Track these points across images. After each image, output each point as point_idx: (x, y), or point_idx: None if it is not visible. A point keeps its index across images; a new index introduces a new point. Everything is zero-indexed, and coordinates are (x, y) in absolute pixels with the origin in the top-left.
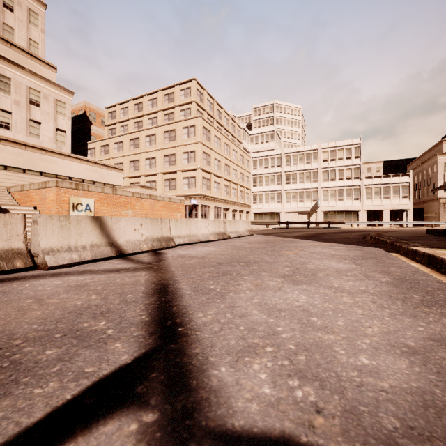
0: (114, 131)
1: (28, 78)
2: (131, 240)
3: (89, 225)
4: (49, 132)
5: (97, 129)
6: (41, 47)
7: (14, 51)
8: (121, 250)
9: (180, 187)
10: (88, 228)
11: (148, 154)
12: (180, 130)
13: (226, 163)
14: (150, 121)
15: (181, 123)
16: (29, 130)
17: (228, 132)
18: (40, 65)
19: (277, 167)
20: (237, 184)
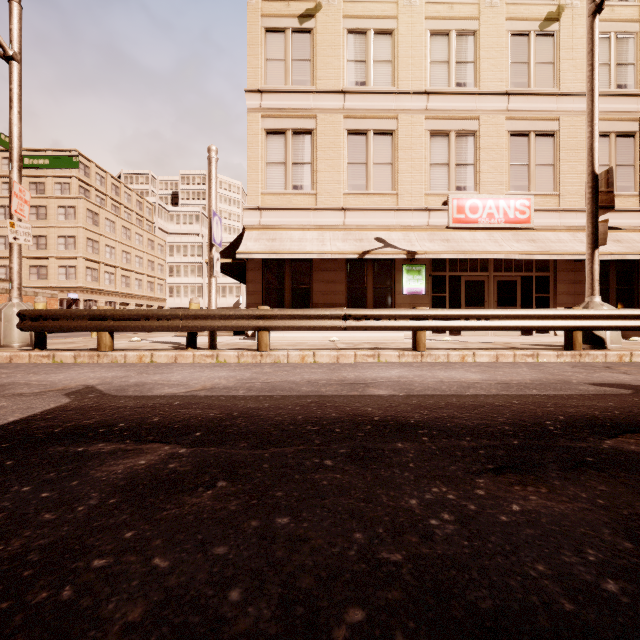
0: None
1: None
2: None
3: None
4: None
5: None
6: None
7: None
8: None
9: (54, 277)
10: None
11: (3, 230)
12: (54, 208)
13: (125, 250)
14: (6, 186)
15: (56, 200)
16: None
17: (132, 210)
18: None
19: (197, 257)
20: (143, 274)
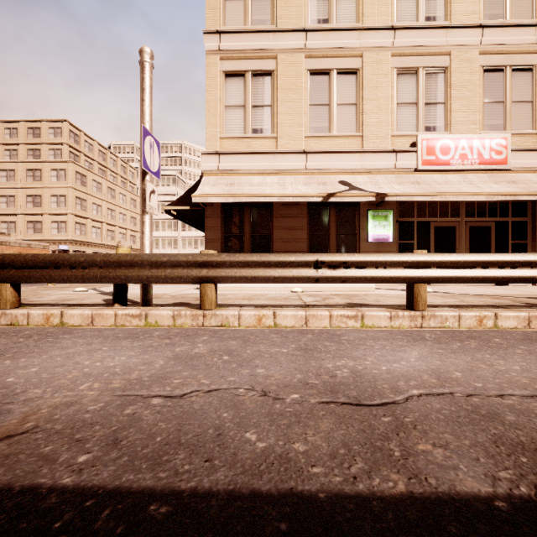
0: None
1: None
2: None
3: None
4: None
5: None
6: None
7: None
8: None
9: (47, 231)
10: None
11: (5, 190)
12: (47, 171)
13: (110, 207)
14: (8, 153)
15: (49, 164)
16: None
17: (117, 173)
18: None
19: None
20: (126, 228)
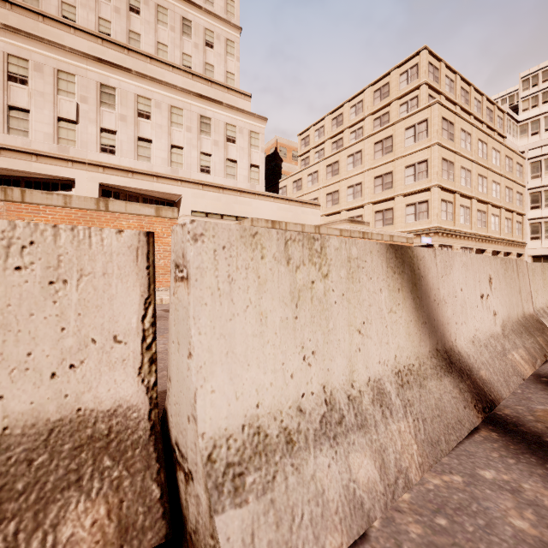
0: (307, 160)
1: (225, 113)
2: (478, 337)
3: (382, 283)
4: (243, 170)
5: (287, 166)
6: (236, 77)
7: (213, 89)
8: (480, 387)
9: (400, 220)
10: (381, 299)
11: (351, 180)
12: (400, 134)
13: (481, 173)
14: (353, 135)
15: (402, 123)
16: (226, 171)
17: (481, 122)
18: (235, 97)
19: None
20: (499, 207)
